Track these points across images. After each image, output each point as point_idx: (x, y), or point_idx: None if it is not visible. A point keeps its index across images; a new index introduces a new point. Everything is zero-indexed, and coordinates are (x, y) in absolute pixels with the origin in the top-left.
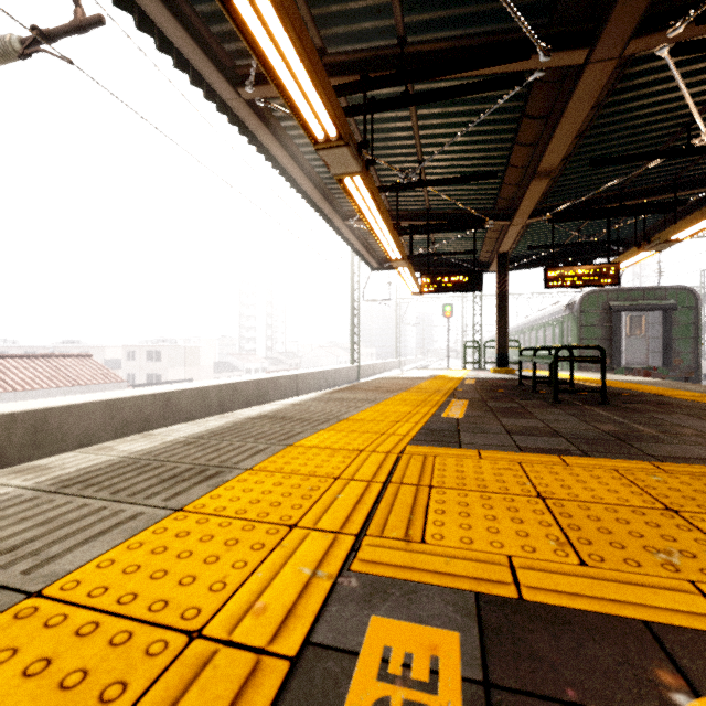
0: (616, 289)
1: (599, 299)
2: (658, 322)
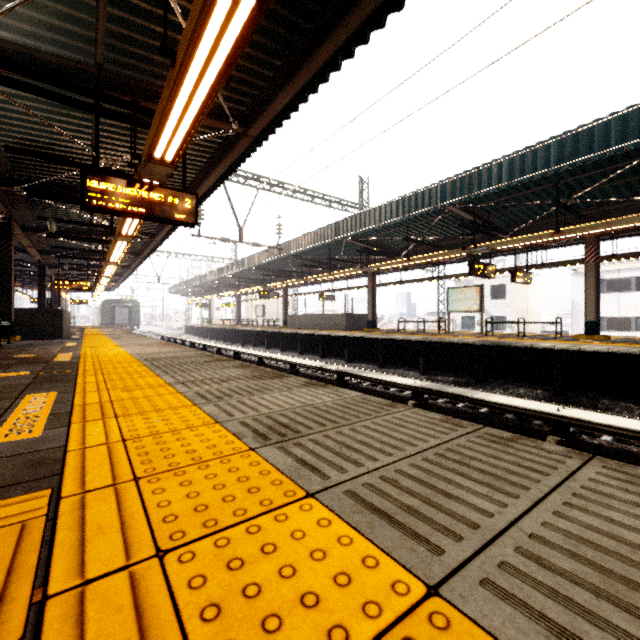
0: (115, 300)
1: (110, 302)
2: (127, 311)
